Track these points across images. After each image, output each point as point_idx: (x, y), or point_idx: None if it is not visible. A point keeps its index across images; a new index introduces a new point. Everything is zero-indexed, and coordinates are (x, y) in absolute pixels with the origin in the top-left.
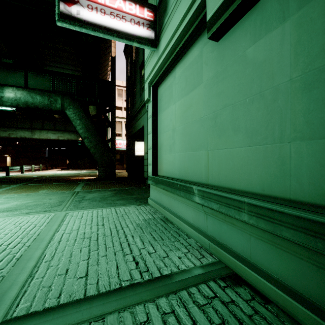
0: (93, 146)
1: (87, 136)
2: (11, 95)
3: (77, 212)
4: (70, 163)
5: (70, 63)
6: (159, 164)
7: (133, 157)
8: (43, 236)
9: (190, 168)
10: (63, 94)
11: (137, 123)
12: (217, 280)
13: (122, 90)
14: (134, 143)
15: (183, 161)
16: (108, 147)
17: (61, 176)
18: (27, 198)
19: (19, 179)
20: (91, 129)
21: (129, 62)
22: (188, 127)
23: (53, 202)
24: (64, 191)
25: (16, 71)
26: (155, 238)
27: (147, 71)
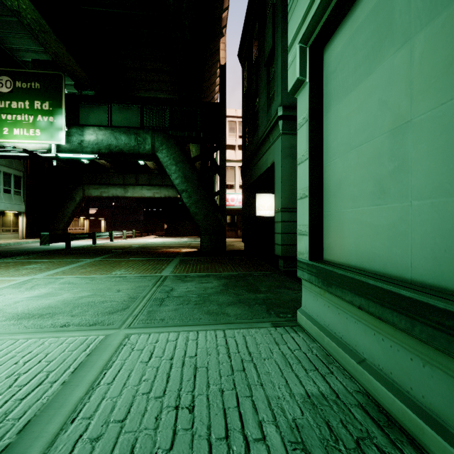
0: (194, 203)
1: (185, 189)
2: (92, 137)
3: (148, 334)
4: (168, 228)
5: (165, 88)
6: (328, 233)
7: (252, 218)
8: (28, 440)
9: None
10: (153, 129)
11: (261, 161)
12: None
13: (235, 122)
14: (254, 197)
15: None
16: (216, 204)
17: (153, 246)
18: (89, 285)
19: (103, 249)
20: (191, 178)
21: (246, 68)
22: None
23: (118, 299)
24: (146, 274)
25: (99, 106)
26: None
27: (297, 16)
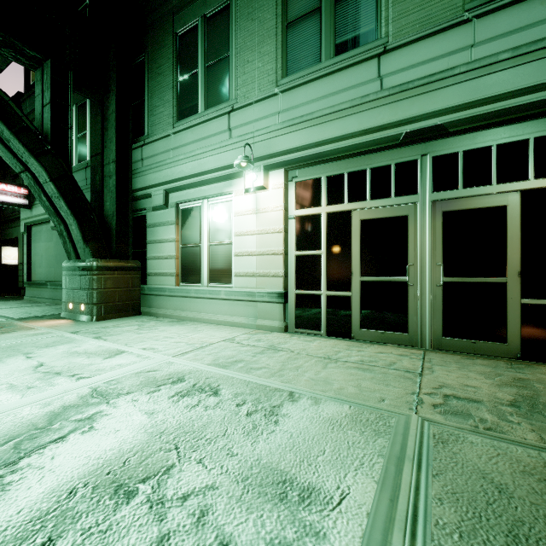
0: None
1: None
2: None
3: None
4: None
5: None
6: (33, 274)
7: None
8: None
9: (49, 275)
10: None
11: (8, 230)
12: (50, 305)
13: None
14: None
15: (46, 272)
16: None
17: None
18: None
19: None
20: None
21: None
22: (48, 257)
23: None
24: None
25: None
26: (28, 304)
27: (23, 215)
